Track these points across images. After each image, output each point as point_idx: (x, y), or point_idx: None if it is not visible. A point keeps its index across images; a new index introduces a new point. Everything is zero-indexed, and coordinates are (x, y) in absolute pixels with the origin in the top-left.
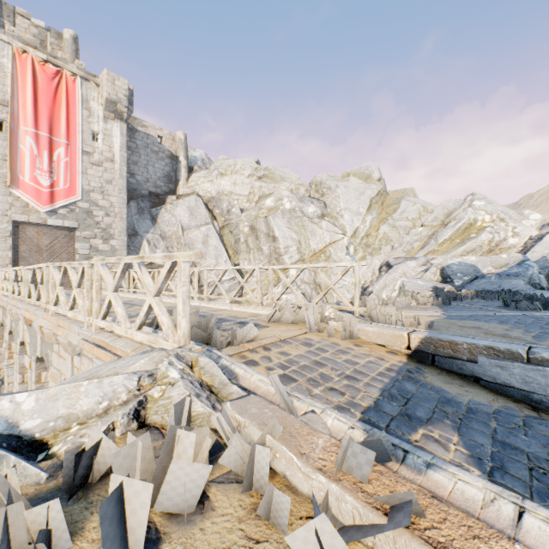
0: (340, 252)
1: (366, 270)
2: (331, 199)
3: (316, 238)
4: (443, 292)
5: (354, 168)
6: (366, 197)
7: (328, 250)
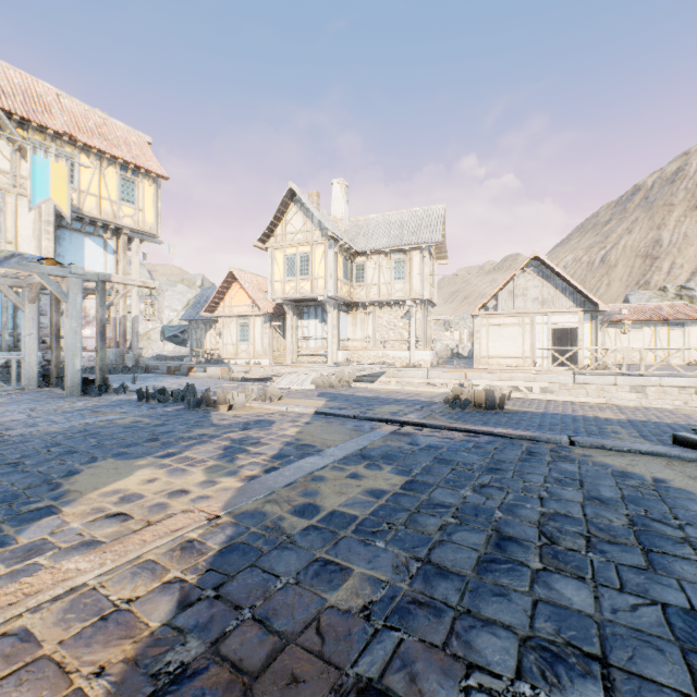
0: (157, 335)
1: (170, 346)
2: (162, 299)
3: (143, 326)
4: (153, 356)
5: (188, 276)
6: (186, 299)
7: (150, 333)
